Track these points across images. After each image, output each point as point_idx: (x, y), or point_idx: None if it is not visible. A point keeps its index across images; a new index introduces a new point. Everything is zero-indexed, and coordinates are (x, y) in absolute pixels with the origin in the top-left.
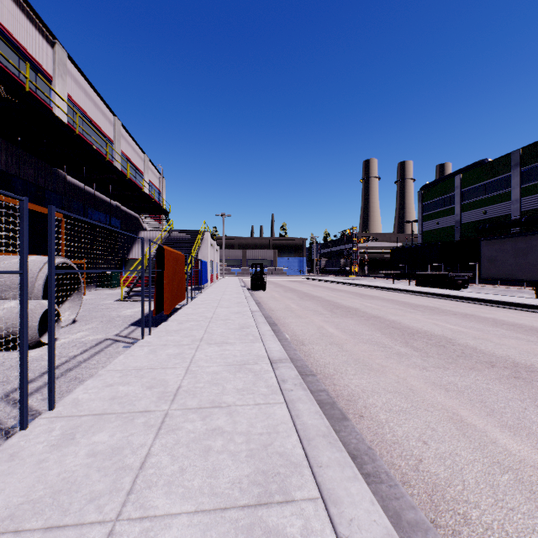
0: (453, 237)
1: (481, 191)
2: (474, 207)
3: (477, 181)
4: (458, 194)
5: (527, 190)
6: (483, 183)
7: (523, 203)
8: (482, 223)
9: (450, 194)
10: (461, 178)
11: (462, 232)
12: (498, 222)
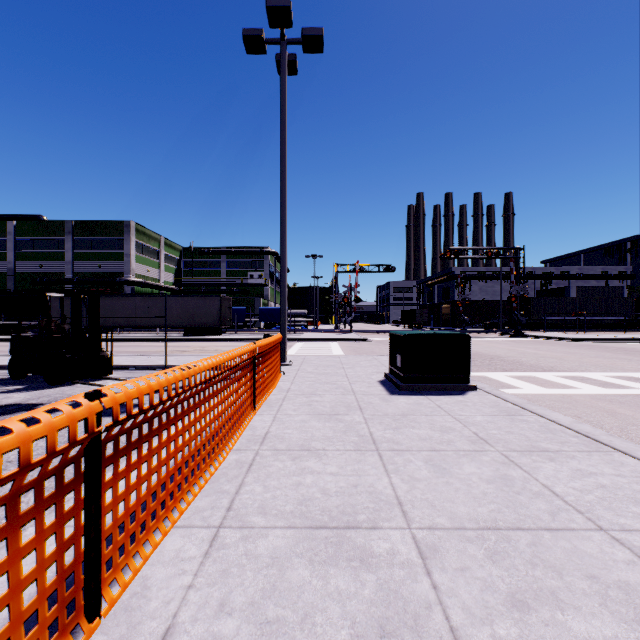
0: (6, 285)
1: (38, 245)
2: (31, 258)
3: (35, 235)
4: (12, 241)
5: (79, 256)
6: (41, 238)
7: (75, 265)
8: (39, 275)
9: (2, 238)
10: (16, 225)
11: (17, 281)
12: (56, 278)
